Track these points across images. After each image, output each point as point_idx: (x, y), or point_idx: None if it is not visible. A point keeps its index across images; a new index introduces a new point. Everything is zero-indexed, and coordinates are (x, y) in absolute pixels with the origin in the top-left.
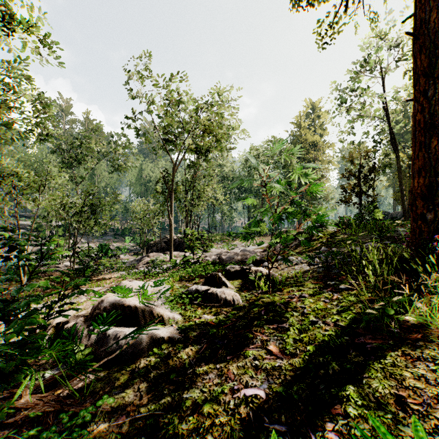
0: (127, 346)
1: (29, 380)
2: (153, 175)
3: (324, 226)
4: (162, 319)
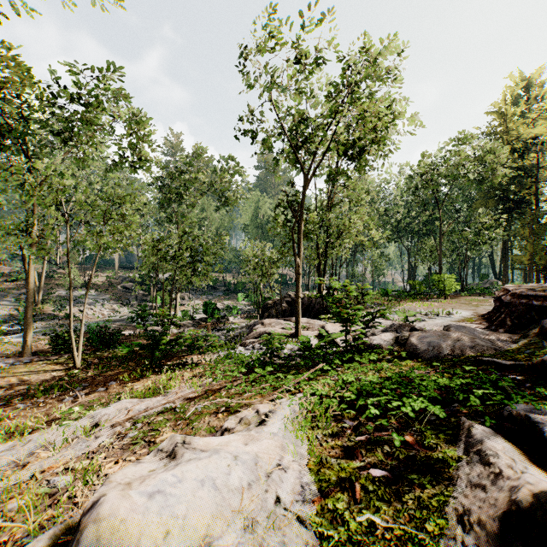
0: None
1: None
2: (272, 214)
3: None
4: None
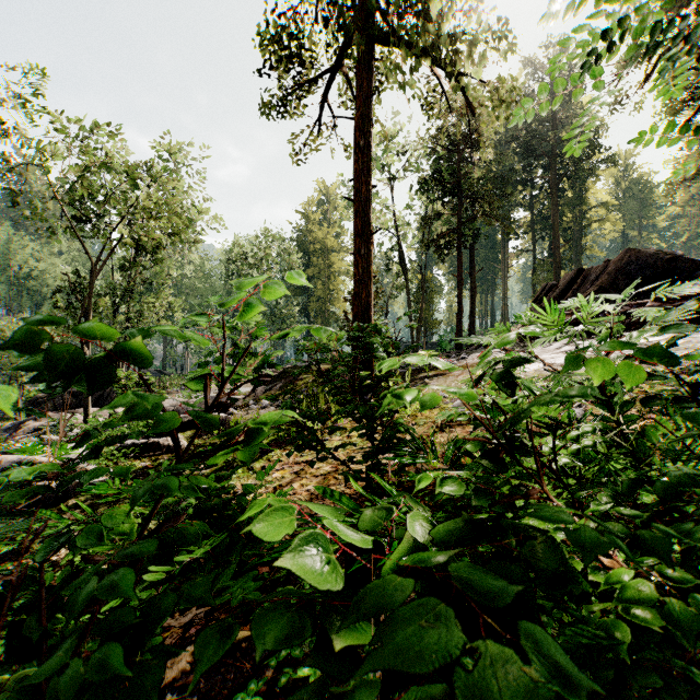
0: None
1: None
2: (40, 265)
3: (273, 366)
4: None
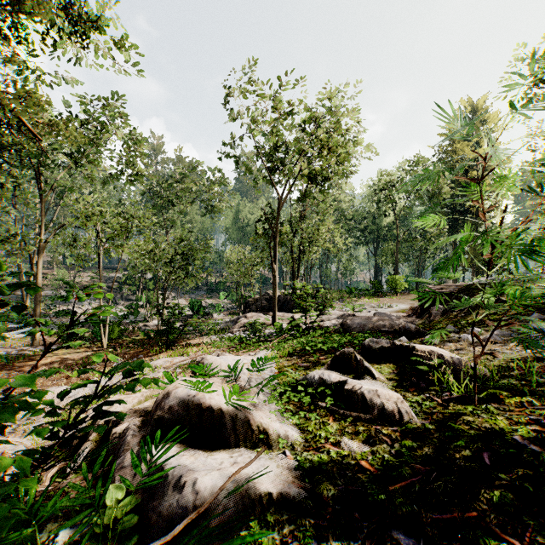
0: (196, 514)
1: (30, 544)
2: (252, 217)
3: None
4: (267, 437)
